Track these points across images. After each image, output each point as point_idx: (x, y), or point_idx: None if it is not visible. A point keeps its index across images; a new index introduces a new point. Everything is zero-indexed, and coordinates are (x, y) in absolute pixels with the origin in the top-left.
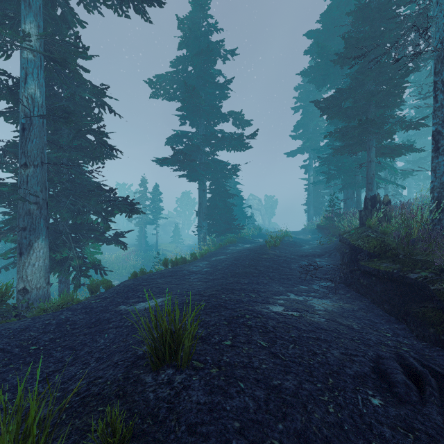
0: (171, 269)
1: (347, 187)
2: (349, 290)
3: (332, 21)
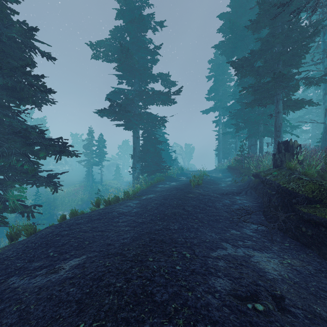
0: (101, 210)
1: (251, 136)
2: (284, 235)
3: (240, 5)
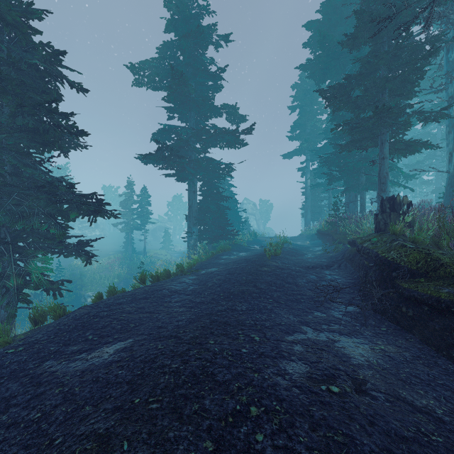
0: (147, 287)
1: (349, 190)
2: (381, 318)
3: (334, 10)
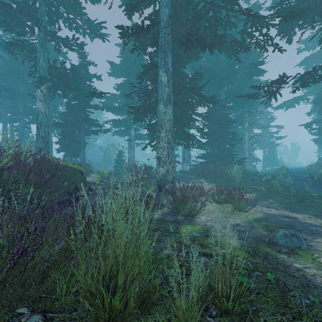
0: None
1: None
2: None
3: None
